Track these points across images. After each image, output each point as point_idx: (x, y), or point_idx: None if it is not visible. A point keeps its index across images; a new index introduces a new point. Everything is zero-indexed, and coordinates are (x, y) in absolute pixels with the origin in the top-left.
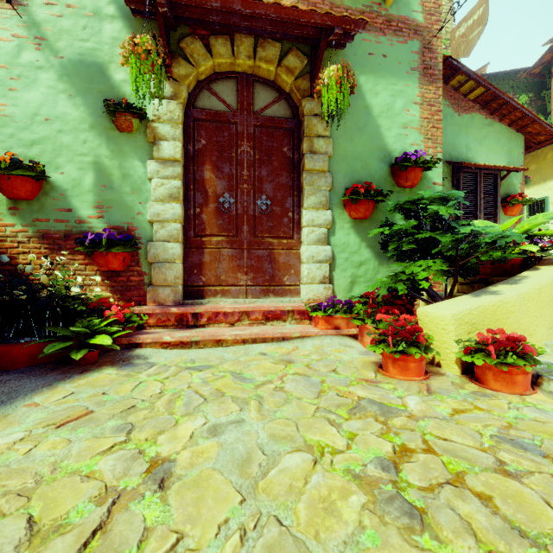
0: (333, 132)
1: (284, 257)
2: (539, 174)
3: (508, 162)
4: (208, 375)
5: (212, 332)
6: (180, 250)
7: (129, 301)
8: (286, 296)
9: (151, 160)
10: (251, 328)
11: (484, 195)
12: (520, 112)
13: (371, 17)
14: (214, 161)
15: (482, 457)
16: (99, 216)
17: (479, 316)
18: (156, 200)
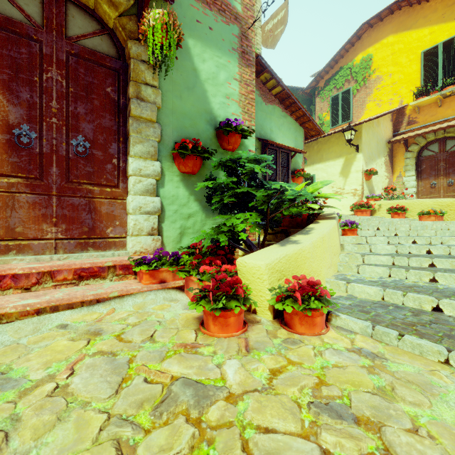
0: (163, 84)
1: (108, 207)
2: (310, 159)
3: (295, 146)
4: None
5: None
6: None
7: None
8: (110, 250)
9: None
10: (54, 292)
11: (281, 168)
12: (302, 112)
13: None
14: (4, 80)
15: (307, 452)
16: None
17: (286, 264)
18: None
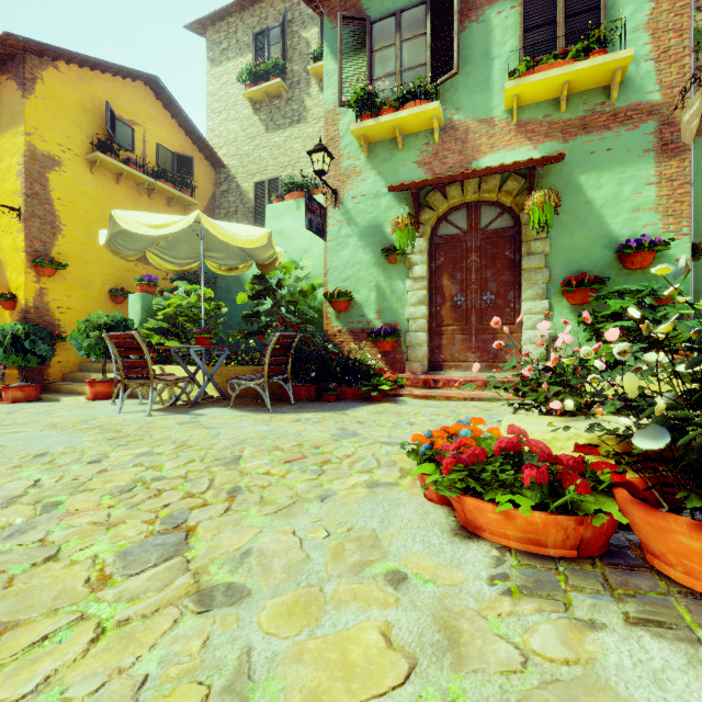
0: (551, 232)
1: (506, 340)
2: None
3: None
4: (436, 409)
5: (445, 391)
6: (425, 337)
7: (395, 371)
8: (508, 371)
9: (408, 279)
10: (472, 392)
11: None
12: None
13: (593, 119)
14: (450, 272)
15: None
16: (379, 318)
17: None
18: (411, 305)
